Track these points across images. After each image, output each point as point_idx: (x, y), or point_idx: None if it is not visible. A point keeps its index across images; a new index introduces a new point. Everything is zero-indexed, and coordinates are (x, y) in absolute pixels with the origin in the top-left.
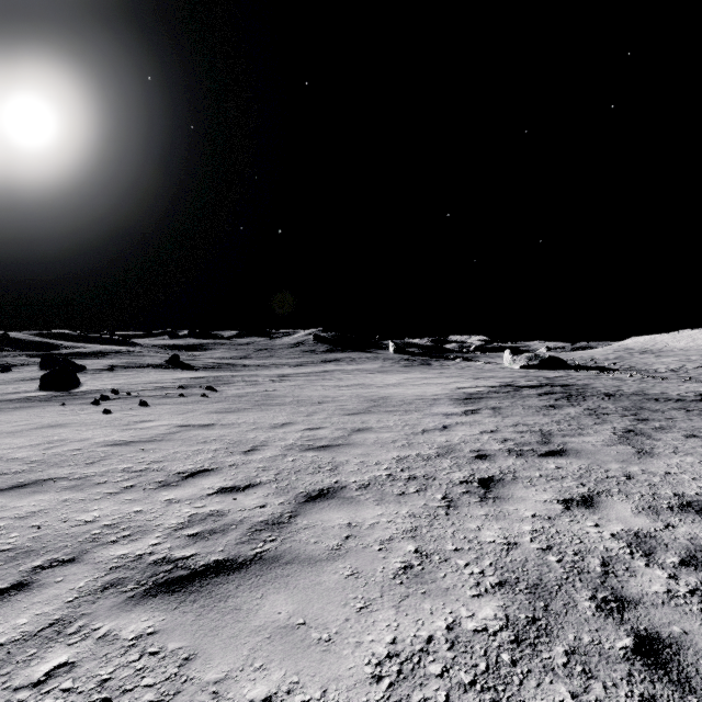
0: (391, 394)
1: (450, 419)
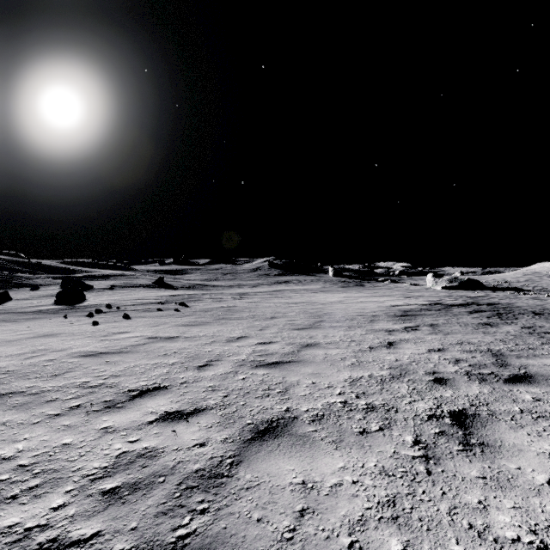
0: (333, 310)
1: (393, 336)
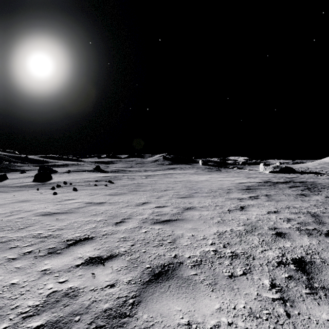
0: (203, 186)
1: (243, 202)
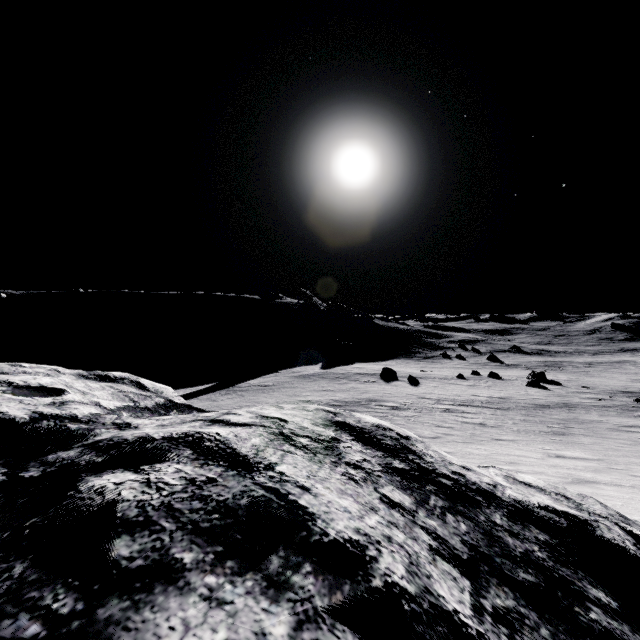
0: None
1: None
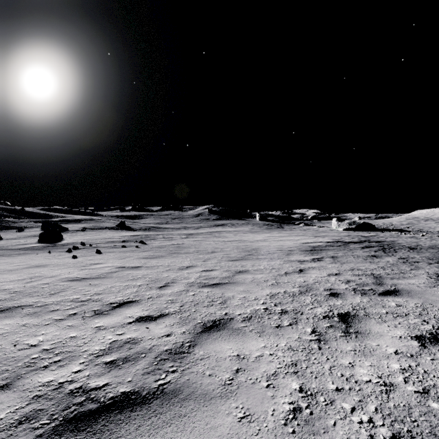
0: (259, 246)
1: (303, 264)
